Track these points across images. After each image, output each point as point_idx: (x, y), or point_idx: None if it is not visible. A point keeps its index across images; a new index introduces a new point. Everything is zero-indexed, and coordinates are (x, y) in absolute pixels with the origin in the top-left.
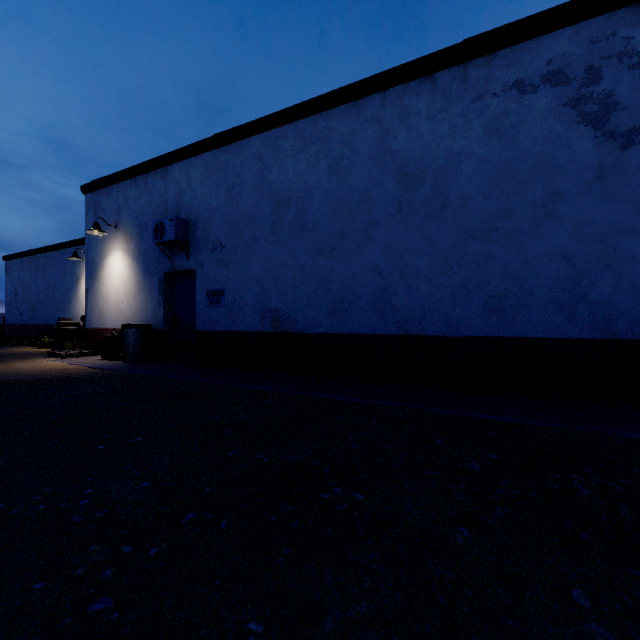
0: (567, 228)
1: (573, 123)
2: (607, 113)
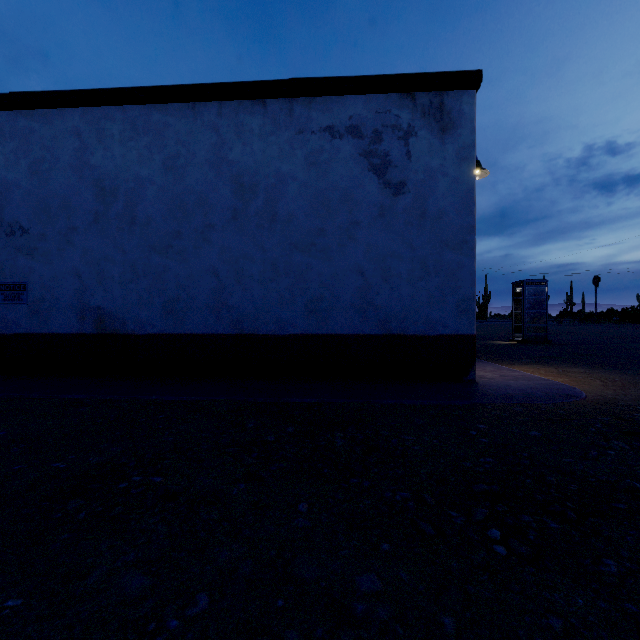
0: (362, 249)
1: (366, 170)
2: (386, 167)
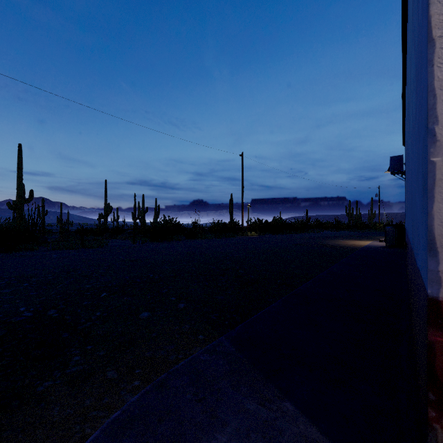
0: (411, 100)
1: None
2: None
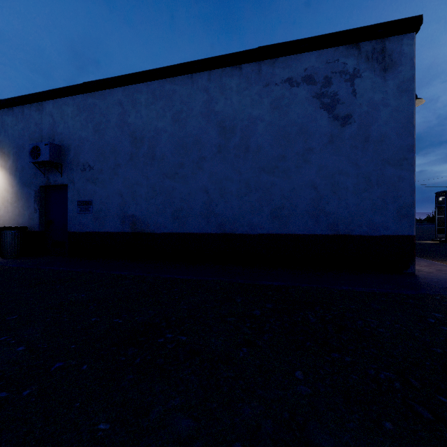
0: (315, 169)
1: (318, 108)
2: (334, 104)
